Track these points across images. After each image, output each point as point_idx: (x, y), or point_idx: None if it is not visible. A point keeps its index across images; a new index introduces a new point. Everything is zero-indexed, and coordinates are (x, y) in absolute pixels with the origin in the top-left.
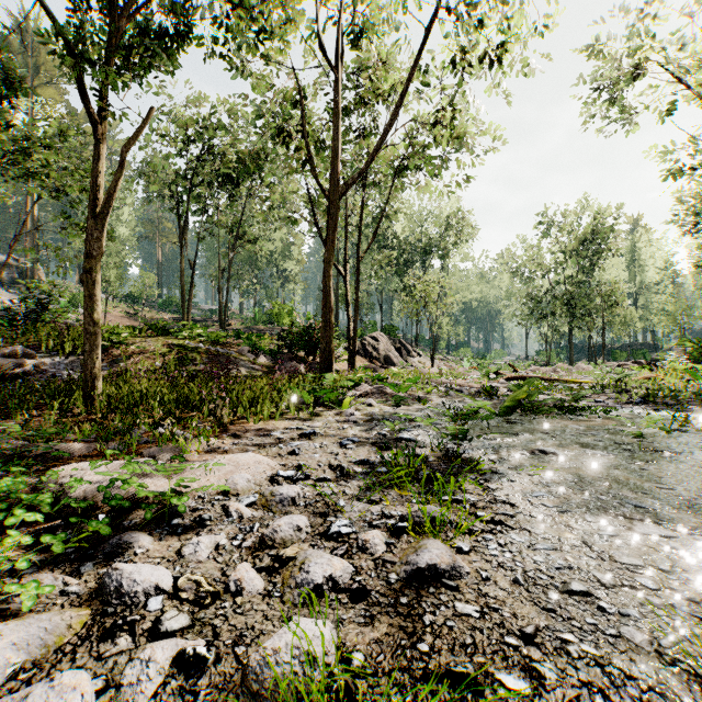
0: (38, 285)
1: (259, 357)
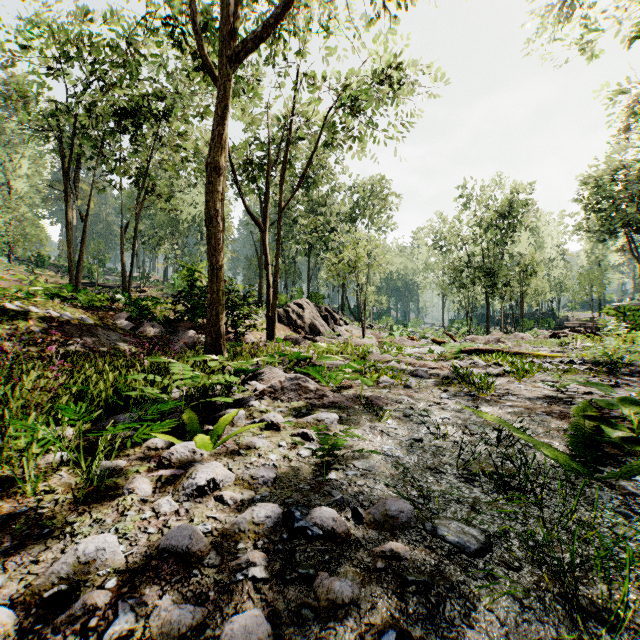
0: None
1: (142, 325)
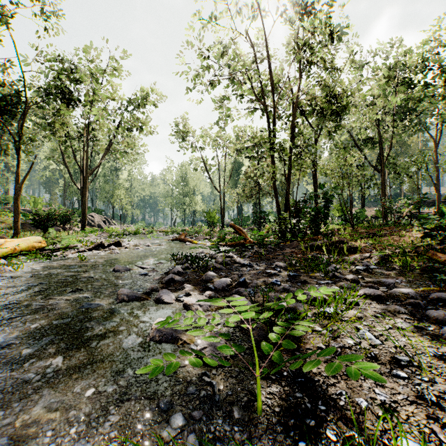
0: None
1: None
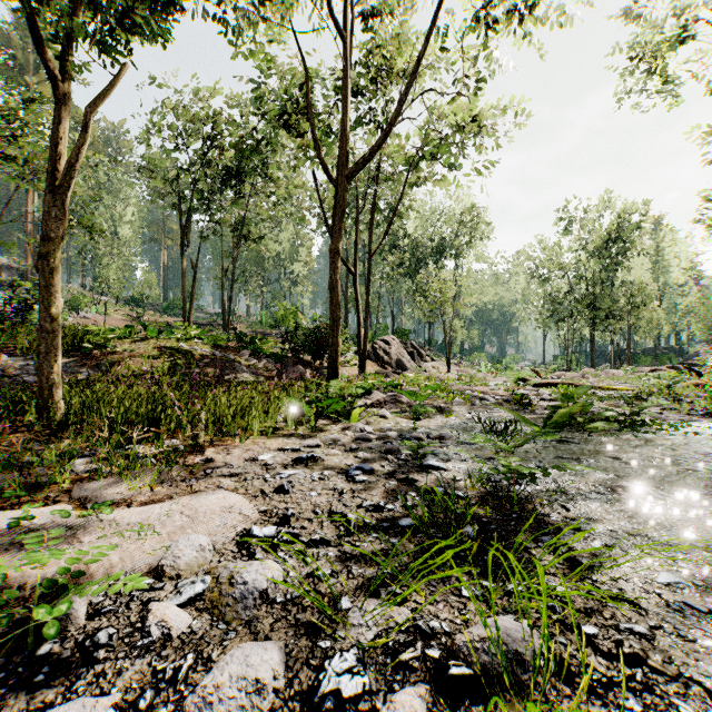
0: (25, 284)
1: (261, 361)
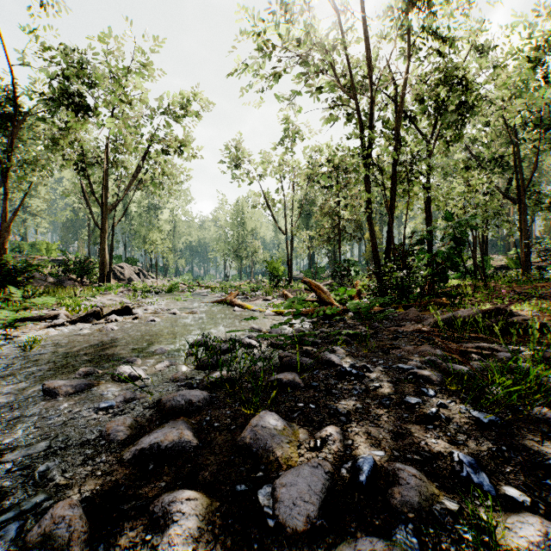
0: None
1: (48, 278)
